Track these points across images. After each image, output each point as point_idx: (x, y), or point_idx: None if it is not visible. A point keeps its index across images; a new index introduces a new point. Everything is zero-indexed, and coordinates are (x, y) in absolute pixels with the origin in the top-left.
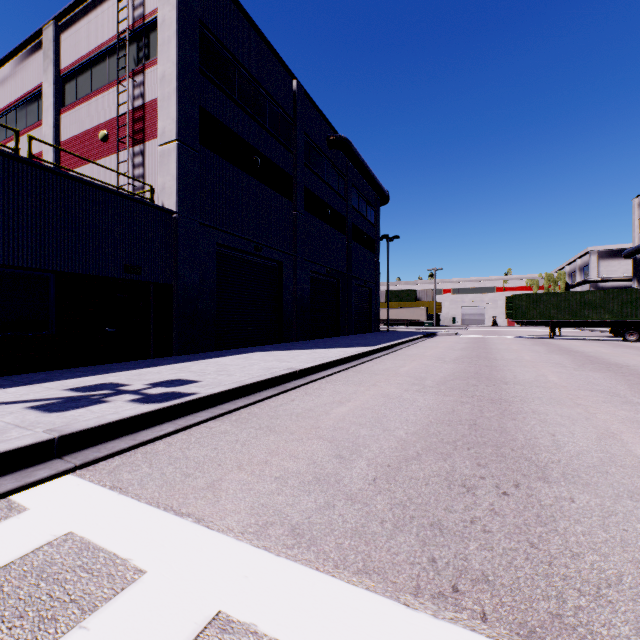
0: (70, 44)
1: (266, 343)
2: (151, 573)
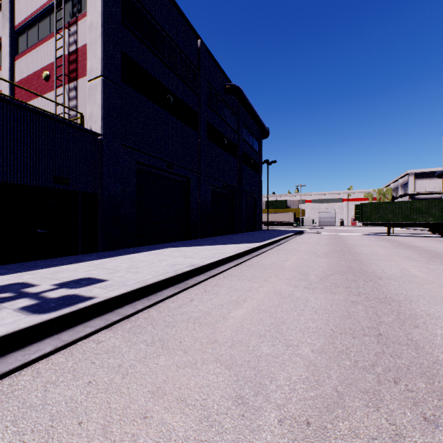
0: (22, 5)
1: (177, 240)
2: None
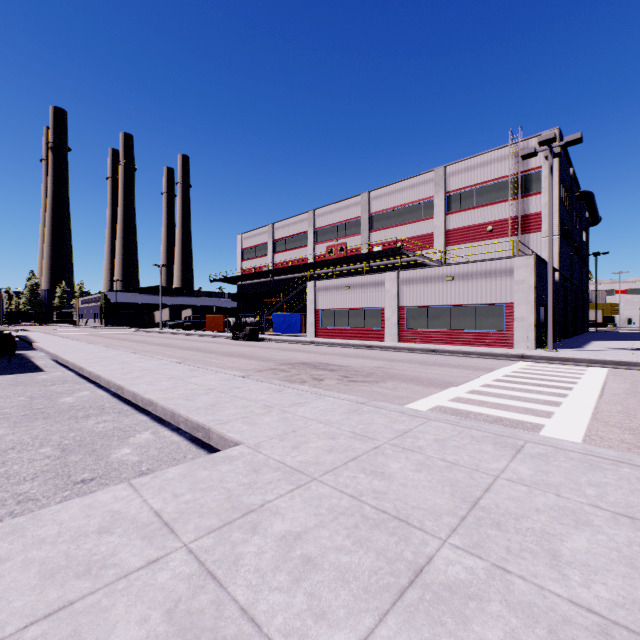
0: (456, 179)
1: (561, 337)
2: None
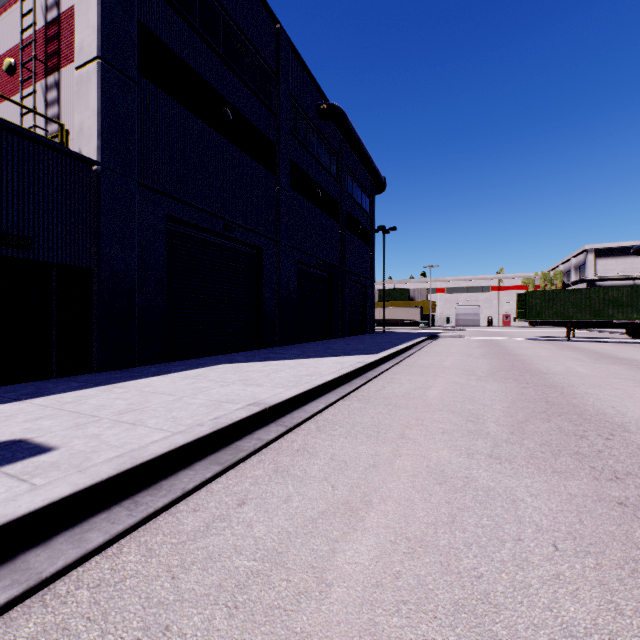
0: None
1: (241, 349)
2: None
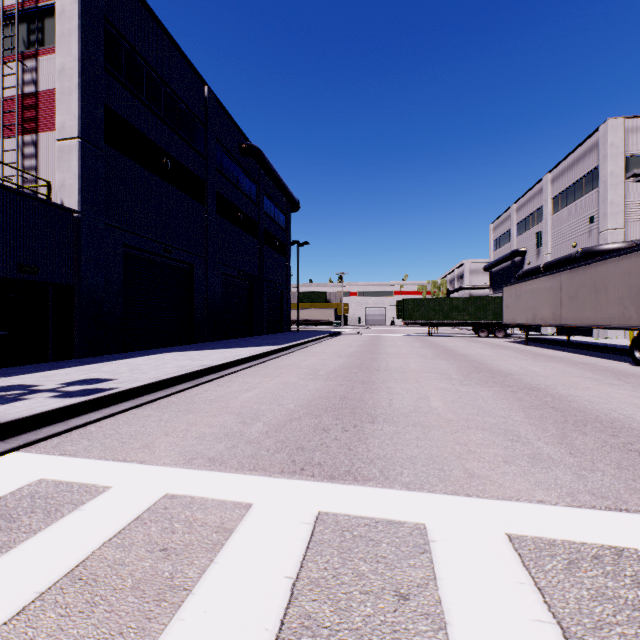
0: None
1: (176, 344)
2: (116, 487)
